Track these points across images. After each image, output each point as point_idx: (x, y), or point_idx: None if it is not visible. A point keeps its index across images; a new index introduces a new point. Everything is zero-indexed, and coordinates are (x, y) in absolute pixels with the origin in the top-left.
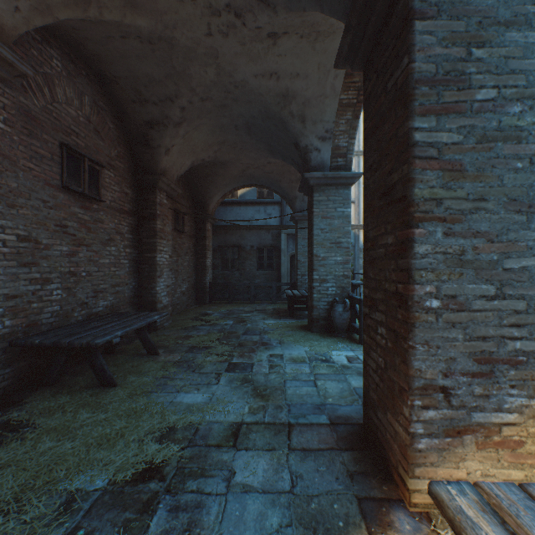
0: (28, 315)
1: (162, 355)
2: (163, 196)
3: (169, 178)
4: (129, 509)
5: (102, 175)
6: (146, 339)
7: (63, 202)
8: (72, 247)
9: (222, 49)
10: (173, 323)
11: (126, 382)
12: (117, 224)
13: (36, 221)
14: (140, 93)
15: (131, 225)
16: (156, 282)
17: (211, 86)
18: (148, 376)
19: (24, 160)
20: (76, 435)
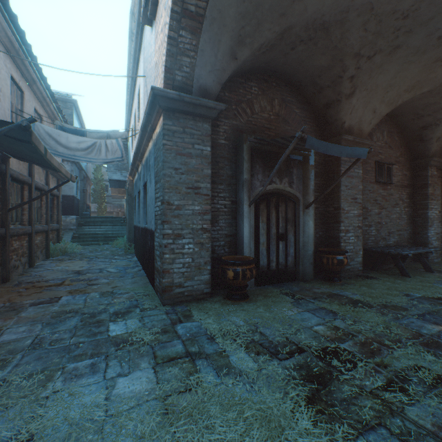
0: (363, 240)
1: (436, 273)
2: (432, 170)
3: (437, 155)
4: (432, 302)
5: (391, 169)
6: (423, 262)
7: (375, 189)
8: (378, 210)
9: None
10: (441, 261)
11: (415, 277)
12: (399, 194)
13: (366, 199)
14: (416, 114)
15: (407, 193)
16: (427, 229)
17: None
18: (428, 278)
19: (362, 175)
20: (398, 284)
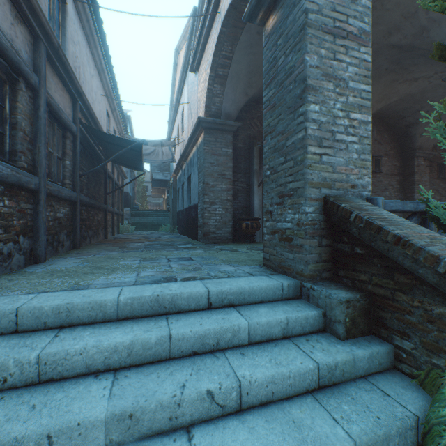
0: None
1: None
2: (419, 160)
3: (424, 148)
4: None
5: (381, 161)
6: None
7: None
8: None
9: (441, 82)
10: None
11: None
12: (389, 181)
13: None
14: (399, 116)
15: (398, 180)
16: None
17: (442, 94)
18: None
19: None
20: None
